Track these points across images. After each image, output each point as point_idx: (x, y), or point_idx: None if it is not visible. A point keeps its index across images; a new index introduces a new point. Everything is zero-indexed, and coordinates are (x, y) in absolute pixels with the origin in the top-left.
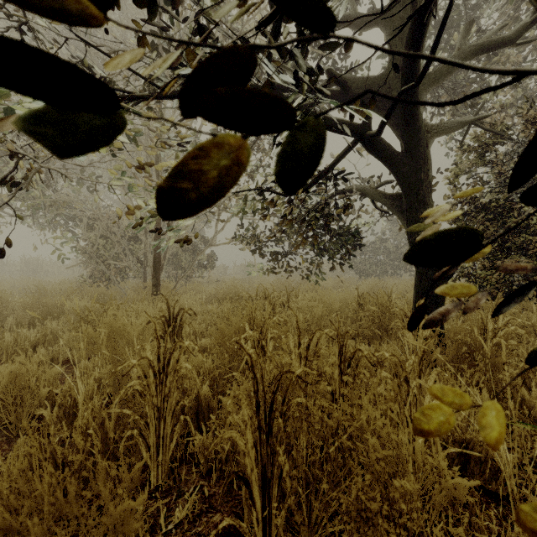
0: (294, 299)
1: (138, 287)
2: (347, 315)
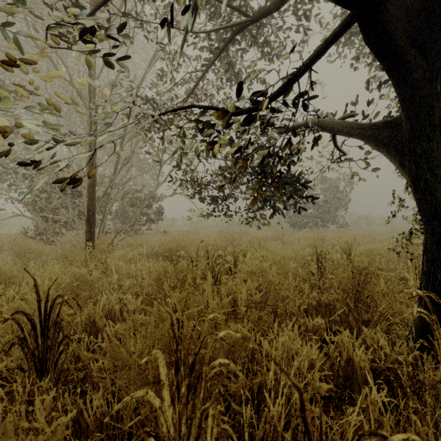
0: (242, 258)
1: (81, 240)
2: (303, 276)
